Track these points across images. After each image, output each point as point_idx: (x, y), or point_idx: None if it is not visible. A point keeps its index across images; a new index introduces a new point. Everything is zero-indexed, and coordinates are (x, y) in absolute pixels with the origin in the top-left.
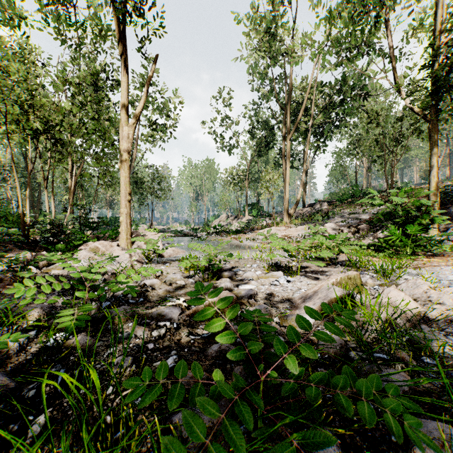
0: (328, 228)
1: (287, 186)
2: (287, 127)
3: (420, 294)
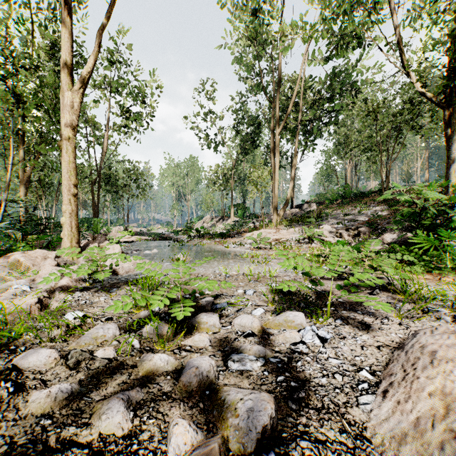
0: (325, 230)
1: (277, 185)
2: (277, 120)
3: None
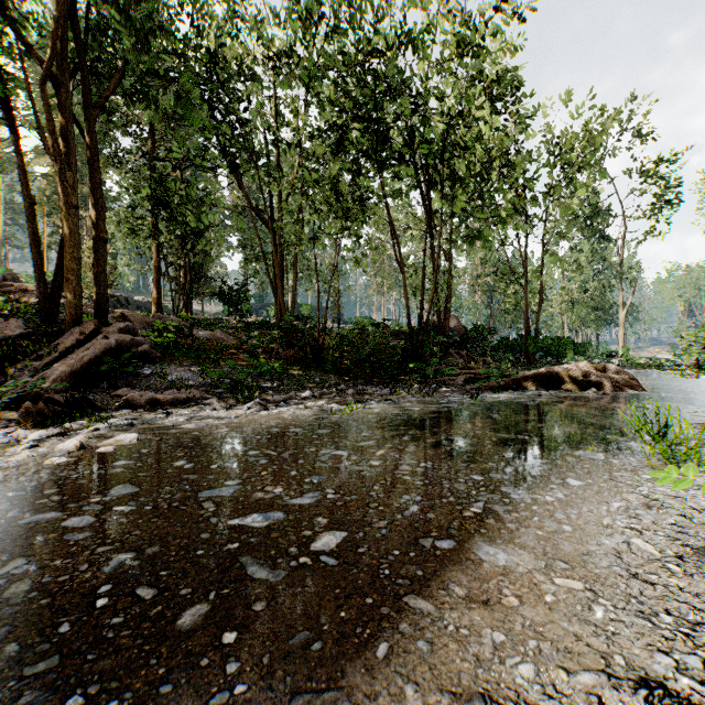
0: None
1: None
2: None
3: None
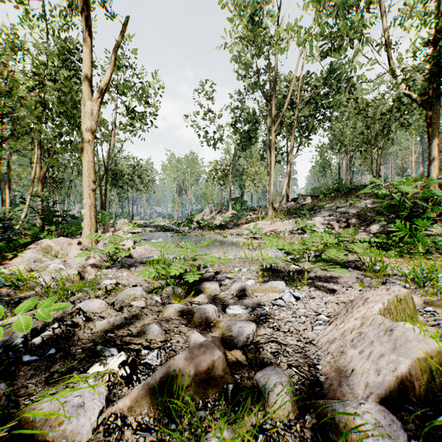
0: (317, 222)
1: (272, 179)
2: (272, 119)
3: None
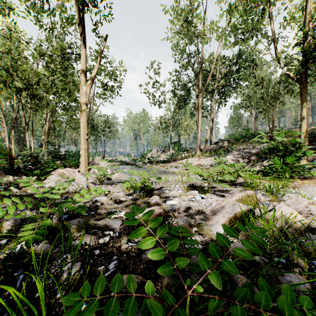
0: (228, 159)
1: (199, 129)
2: (199, 88)
3: (302, 208)
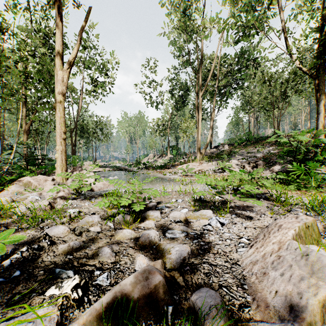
0: (233, 164)
1: (200, 132)
2: (200, 87)
3: None
